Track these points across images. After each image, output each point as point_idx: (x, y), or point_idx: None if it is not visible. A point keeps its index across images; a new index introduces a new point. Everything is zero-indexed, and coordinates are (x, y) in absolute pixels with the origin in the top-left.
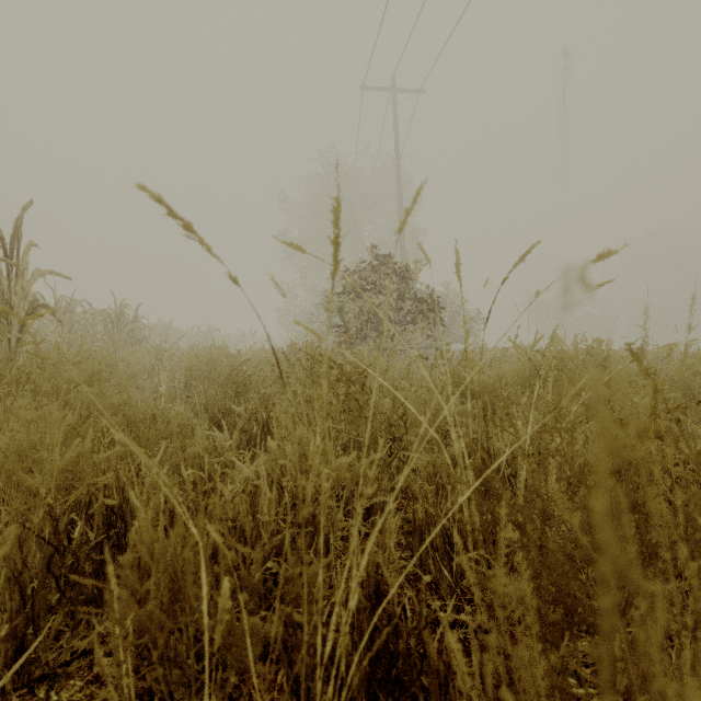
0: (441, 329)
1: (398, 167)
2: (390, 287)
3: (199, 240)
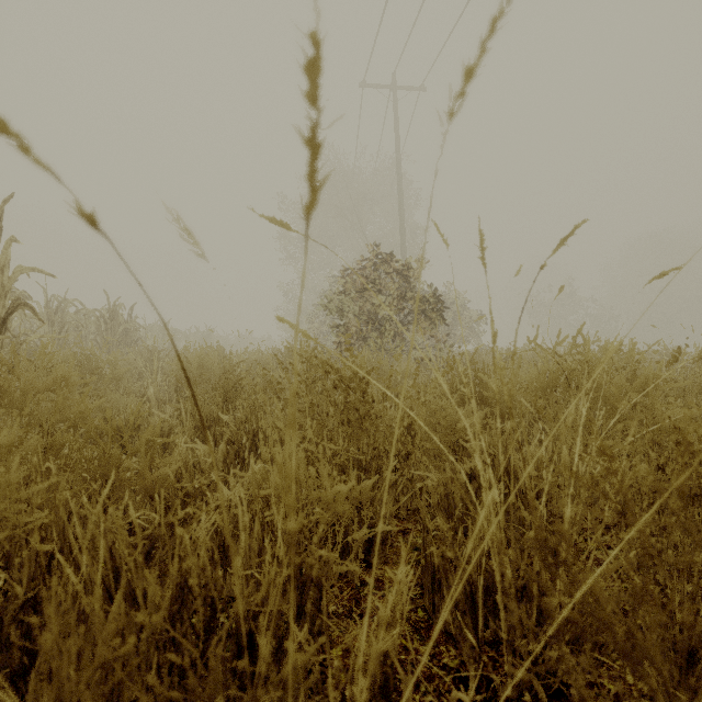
0: (443, 329)
1: (398, 165)
2: (391, 286)
3: (2, 122)
